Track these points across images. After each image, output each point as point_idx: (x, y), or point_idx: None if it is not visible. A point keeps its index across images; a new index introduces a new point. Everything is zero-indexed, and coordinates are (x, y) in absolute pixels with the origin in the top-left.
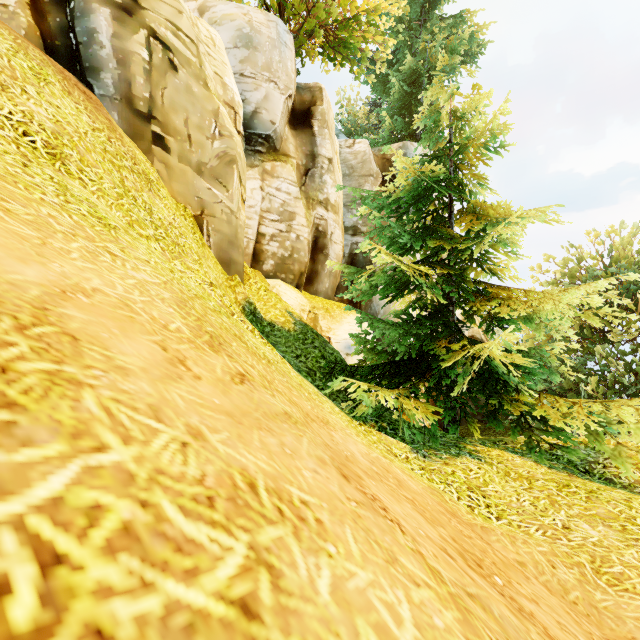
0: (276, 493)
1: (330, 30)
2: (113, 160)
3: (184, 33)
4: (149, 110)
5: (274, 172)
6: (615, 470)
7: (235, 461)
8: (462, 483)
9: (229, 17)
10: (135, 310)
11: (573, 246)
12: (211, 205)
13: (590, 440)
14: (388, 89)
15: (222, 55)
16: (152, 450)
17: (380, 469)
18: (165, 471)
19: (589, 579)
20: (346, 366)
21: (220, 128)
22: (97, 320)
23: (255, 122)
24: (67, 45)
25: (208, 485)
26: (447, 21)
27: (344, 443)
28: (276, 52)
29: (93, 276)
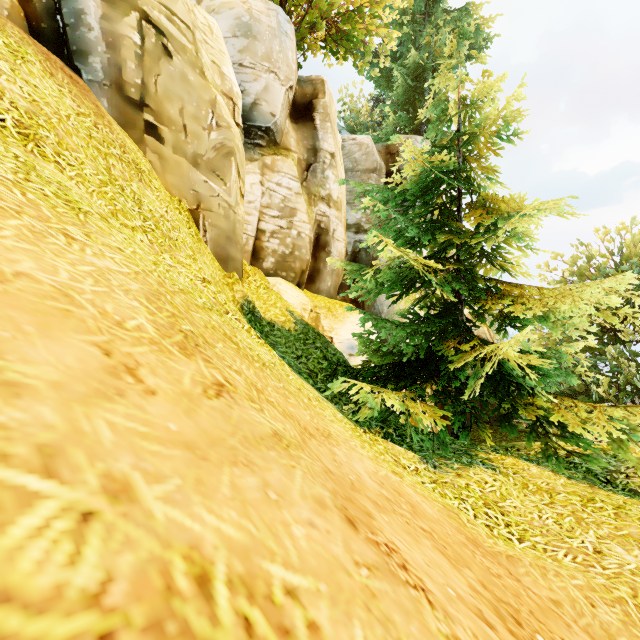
0: (245, 585)
1: (332, 23)
2: (99, 147)
3: (179, 18)
4: (141, 97)
5: (274, 166)
6: (639, 480)
7: (181, 533)
8: (478, 498)
9: (227, 5)
10: (77, 302)
11: (582, 243)
12: (208, 199)
13: (612, 448)
14: (391, 84)
15: (220, 44)
16: (4, 544)
17: (391, 492)
18: (15, 592)
19: (634, 620)
20: (349, 367)
21: (217, 119)
22: (1, 313)
23: (254, 114)
24: (54, 28)
25: (110, 603)
26: (452, 14)
27: (348, 461)
28: (276, 42)
29: (25, 258)
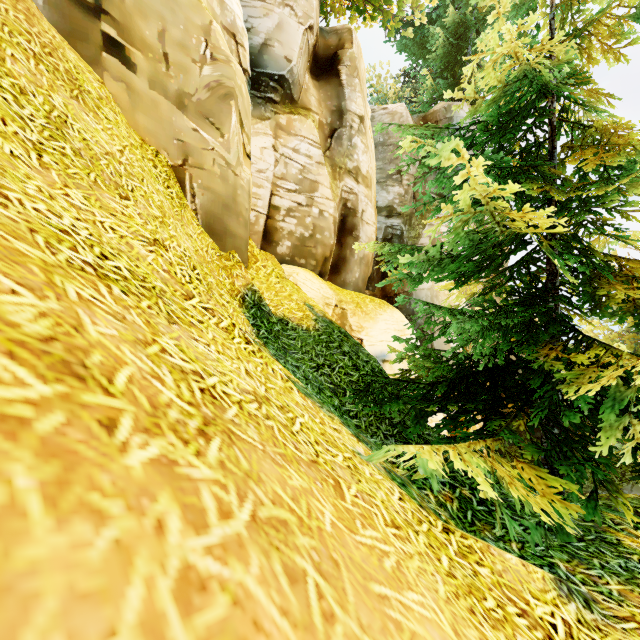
0: None
1: None
2: None
3: None
4: None
5: (291, 128)
6: None
7: None
8: None
9: None
10: None
11: None
12: (198, 153)
13: None
14: (426, 52)
15: None
16: None
17: None
18: None
19: None
20: (388, 381)
21: (212, 49)
22: None
23: (265, 58)
24: None
25: None
26: None
27: None
28: None
29: None
